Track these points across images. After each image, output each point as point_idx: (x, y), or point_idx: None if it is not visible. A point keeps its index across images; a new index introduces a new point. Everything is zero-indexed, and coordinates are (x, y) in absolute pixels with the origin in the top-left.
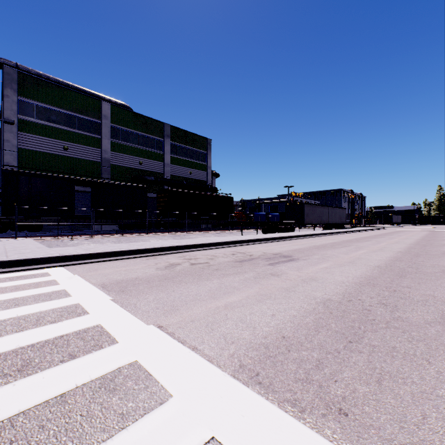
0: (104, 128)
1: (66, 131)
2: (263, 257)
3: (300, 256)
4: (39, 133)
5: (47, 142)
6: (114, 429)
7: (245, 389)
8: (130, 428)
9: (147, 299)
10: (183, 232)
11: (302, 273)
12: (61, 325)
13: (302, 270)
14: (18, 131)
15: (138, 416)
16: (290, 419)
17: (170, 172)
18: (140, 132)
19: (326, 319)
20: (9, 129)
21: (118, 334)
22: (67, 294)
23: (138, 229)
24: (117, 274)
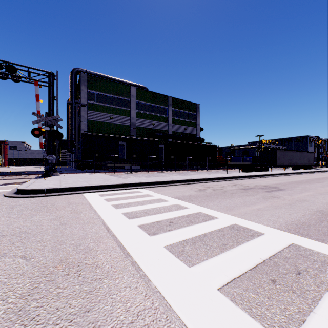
0: (132, 103)
1: (111, 107)
2: (257, 187)
3: (285, 187)
4: (98, 110)
5: (101, 115)
6: (251, 238)
7: (296, 234)
8: (257, 238)
9: (209, 204)
10: (184, 171)
11: (294, 197)
12: (183, 211)
13: (293, 196)
14: (87, 110)
15: (256, 236)
16: (323, 243)
17: (171, 129)
18: (153, 104)
19: (324, 218)
20: (83, 109)
21: (215, 215)
22: (166, 200)
23: (152, 168)
24: (177, 193)
